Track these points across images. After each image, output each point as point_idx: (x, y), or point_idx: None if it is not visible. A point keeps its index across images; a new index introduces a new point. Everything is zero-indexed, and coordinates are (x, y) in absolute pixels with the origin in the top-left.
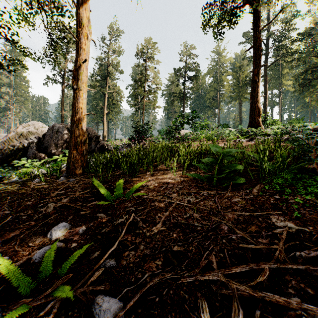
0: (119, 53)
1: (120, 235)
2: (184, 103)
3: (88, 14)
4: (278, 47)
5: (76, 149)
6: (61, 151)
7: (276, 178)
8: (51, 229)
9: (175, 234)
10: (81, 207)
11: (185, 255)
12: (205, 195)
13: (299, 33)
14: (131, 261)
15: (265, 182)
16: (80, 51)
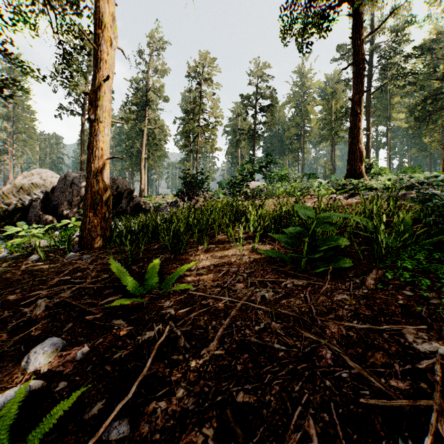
0: (164, 73)
1: (145, 365)
2: (255, 144)
3: (112, 9)
4: (386, 66)
5: (93, 211)
6: (78, 212)
7: (400, 259)
8: (32, 348)
9: (240, 365)
10: (89, 307)
11: (258, 415)
12: (290, 286)
13: (415, 47)
14: (159, 424)
15: (383, 265)
16: (99, 64)
